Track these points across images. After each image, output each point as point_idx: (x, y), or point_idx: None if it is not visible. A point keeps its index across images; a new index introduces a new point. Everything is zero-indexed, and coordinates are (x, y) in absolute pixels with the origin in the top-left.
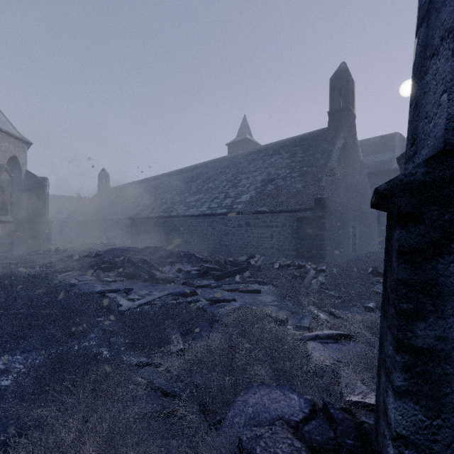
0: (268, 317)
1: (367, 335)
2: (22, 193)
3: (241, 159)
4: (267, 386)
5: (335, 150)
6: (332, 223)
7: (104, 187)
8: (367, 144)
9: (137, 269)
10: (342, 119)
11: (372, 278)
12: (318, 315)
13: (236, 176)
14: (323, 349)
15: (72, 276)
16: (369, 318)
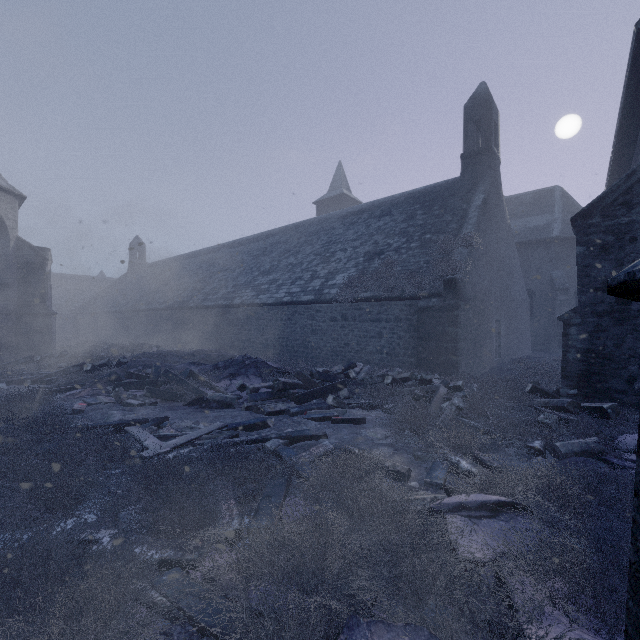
0: (379, 468)
1: (542, 503)
2: (10, 271)
3: (335, 223)
4: (387, 627)
5: (472, 209)
6: (469, 315)
7: (138, 263)
8: (515, 202)
9: (178, 385)
10: (481, 165)
11: (532, 399)
12: (458, 463)
13: (328, 247)
14: (473, 530)
15: (78, 396)
16: (546, 474)
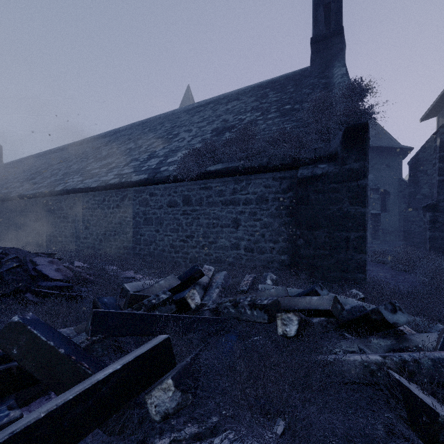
0: None
1: None
2: None
3: (181, 114)
4: None
5: (338, 77)
6: None
7: None
8: None
9: None
10: (332, 48)
11: None
12: None
13: (171, 130)
14: None
15: None
16: None
